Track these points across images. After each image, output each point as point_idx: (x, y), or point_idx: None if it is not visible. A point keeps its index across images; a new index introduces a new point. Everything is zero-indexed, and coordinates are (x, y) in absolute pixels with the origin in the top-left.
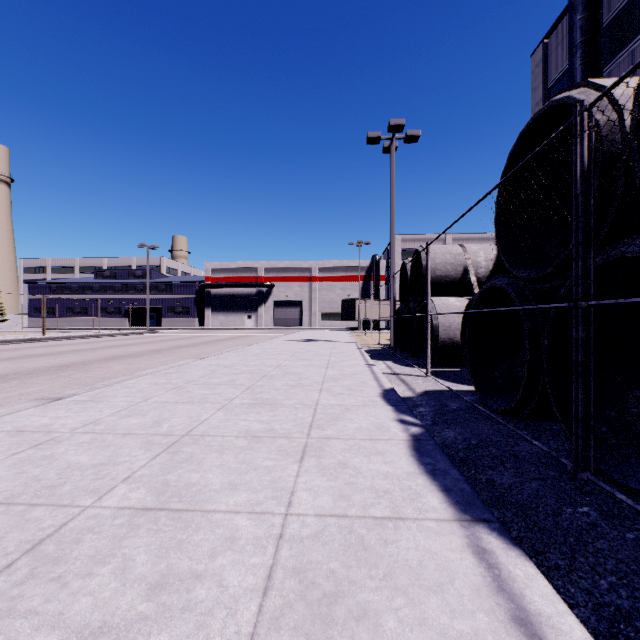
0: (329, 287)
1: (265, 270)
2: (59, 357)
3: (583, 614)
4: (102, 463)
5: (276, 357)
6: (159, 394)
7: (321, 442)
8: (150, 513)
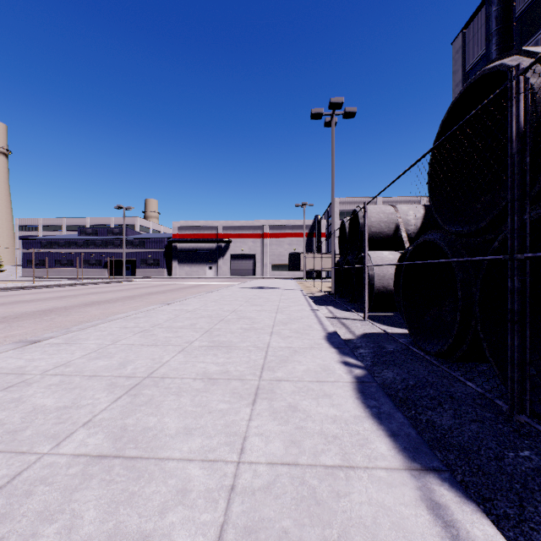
0: (278, 242)
1: (224, 228)
2: (45, 303)
3: None
4: (66, 406)
5: (232, 303)
6: (127, 337)
7: (272, 384)
8: (105, 461)
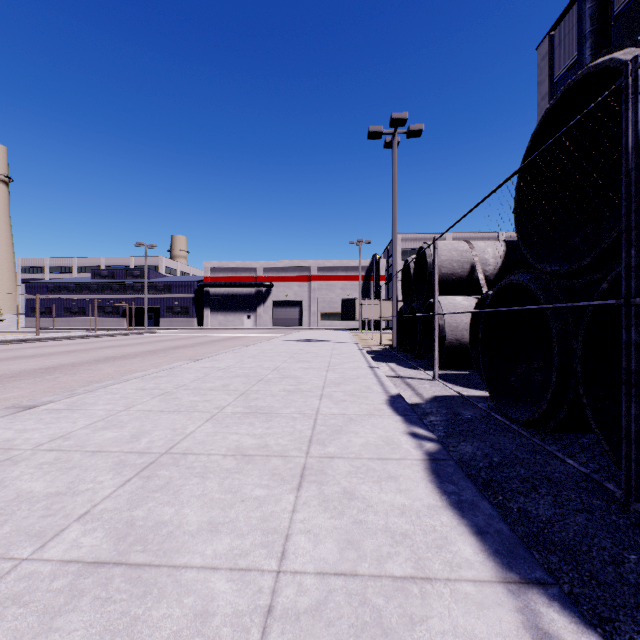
0: (329, 287)
1: (264, 270)
2: (49, 358)
3: None
4: (59, 492)
5: (274, 359)
6: (144, 401)
7: (322, 463)
8: (102, 570)
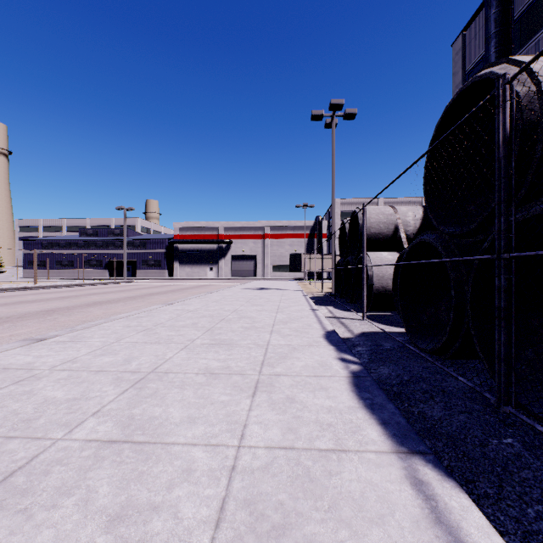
0: (279, 243)
1: (225, 229)
2: (47, 303)
3: (513, 542)
4: (75, 398)
5: (233, 303)
6: (130, 335)
7: (271, 378)
8: (115, 445)
